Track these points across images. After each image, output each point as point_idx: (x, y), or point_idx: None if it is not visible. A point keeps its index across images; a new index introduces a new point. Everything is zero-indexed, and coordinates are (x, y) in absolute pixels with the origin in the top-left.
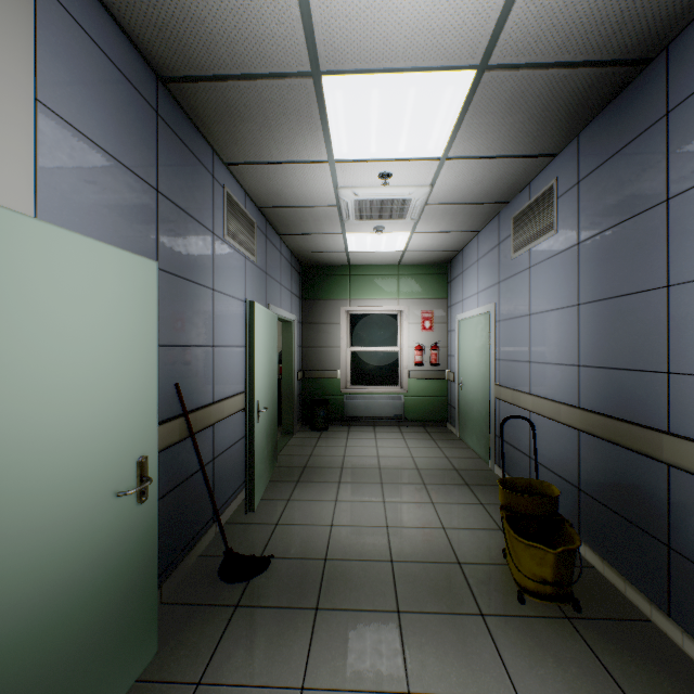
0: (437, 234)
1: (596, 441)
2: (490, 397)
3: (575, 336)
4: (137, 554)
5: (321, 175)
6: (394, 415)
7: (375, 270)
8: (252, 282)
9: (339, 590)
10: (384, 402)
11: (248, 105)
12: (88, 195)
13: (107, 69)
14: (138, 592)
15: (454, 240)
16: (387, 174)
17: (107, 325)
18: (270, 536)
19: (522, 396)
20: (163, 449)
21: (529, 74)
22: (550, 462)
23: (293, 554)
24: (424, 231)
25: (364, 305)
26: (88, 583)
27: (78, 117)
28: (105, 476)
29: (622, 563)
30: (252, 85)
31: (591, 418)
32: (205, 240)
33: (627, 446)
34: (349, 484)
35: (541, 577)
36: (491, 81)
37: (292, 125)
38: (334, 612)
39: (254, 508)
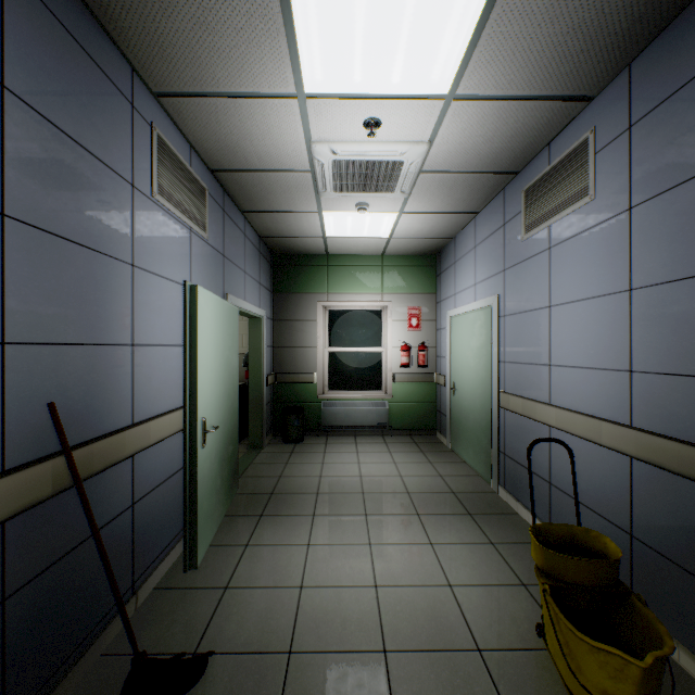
0: (429, 216)
1: (664, 475)
2: (492, 406)
3: (624, 332)
4: None
5: (288, 119)
6: (377, 424)
7: (356, 261)
8: (201, 264)
9: None
10: (366, 409)
11: None
12: None
13: None
14: None
15: (448, 224)
16: (375, 120)
17: None
18: (214, 610)
19: (539, 407)
20: (9, 517)
21: None
22: (582, 493)
23: (243, 645)
24: (414, 211)
25: (344, 300)
26: None
27: None
28: None
29: None
30: None
31: (658, 443)
32: (116, 191)
33: None
34: (326, 517)
35: None
36: None
37: (240, 22)
38: None
39: (196, 563)
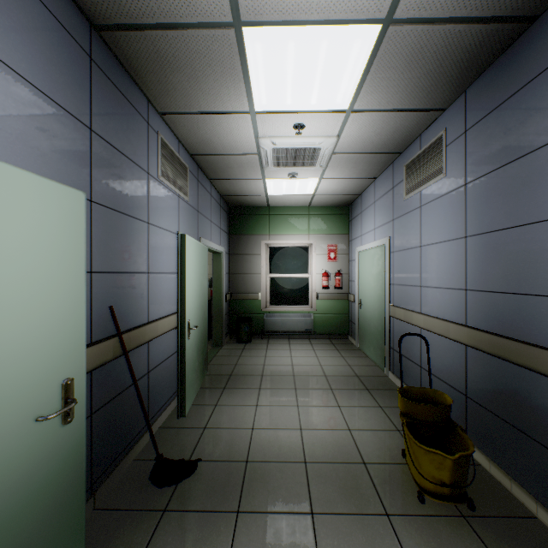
0: (341, 180)
1: (483, 356)
2: (385, 315)
3: (462, 264)
4: (61, 474)
5: (244, 125)
6: (305, 330)
7: (290, 211)
8: (185, 218)
9: (259, 492)
10: (297, 319)
11: (177, 56)
12: (12, 125)
13: (35, 7)
14: (62, 510)
15: (355, 185)
16: (301, 125)
17: (26, 252)
18: (198, 439)
19: (414, 315)
20: (95, 367)
21: (429, 29)
22: (439, 372)
23: (218, 457)
24: (330, 177)
25: (281, 239)
26: (2, 513)
27: (0, 47)
28: (24, 402)
29: (508, 463)
30: (179, 34)
31: (478, 335)
32: (140, 178)
33: (513, 361)
34: (268, 390)
35: (440, 479)
36: (395, 36)
37: (217, 76)
38: (254, 515)
39: (185, 413)
